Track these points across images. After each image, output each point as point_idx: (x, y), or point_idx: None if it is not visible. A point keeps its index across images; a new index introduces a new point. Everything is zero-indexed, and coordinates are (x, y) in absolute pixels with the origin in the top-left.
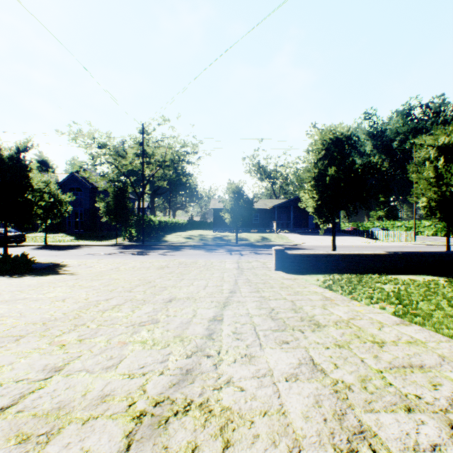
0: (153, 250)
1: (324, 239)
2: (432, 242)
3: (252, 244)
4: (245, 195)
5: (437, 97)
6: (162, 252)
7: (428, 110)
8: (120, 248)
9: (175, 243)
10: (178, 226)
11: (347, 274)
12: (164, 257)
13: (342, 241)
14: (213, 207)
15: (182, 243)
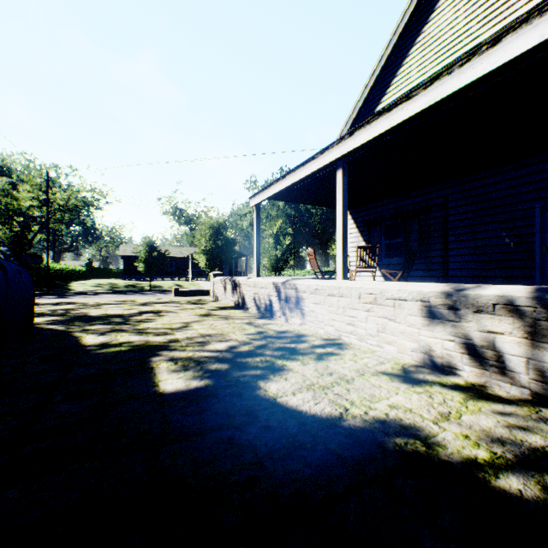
0: (69, 296)
1: None
2: None
3: (165, 290)
4: (159, 248)
5: None
6: (82, 296)
7: None
8: None
9: (85, 291)
10: (75, 274)
11: None
12: (90, 299)
13: None
14: (123, 253)
15: (94, 290)
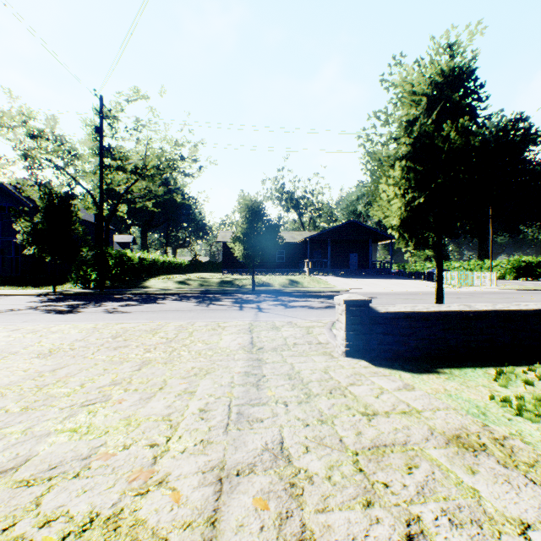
0: (104, 302)
1: (376, 283)
2: (519, 286)
3: (277, 291)
4: (267, 216)
5: (495, 113)
6: (115, 306)
7: (484, 129)
8: (51, 298)
9: (156, 289)
10: (173, 267)
11: (527, 362)
12: (104, 317)
13: (401, 285)
14: (222, 239)
15: (169, 289)
